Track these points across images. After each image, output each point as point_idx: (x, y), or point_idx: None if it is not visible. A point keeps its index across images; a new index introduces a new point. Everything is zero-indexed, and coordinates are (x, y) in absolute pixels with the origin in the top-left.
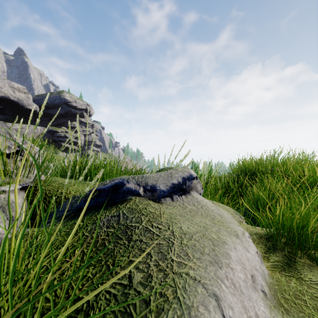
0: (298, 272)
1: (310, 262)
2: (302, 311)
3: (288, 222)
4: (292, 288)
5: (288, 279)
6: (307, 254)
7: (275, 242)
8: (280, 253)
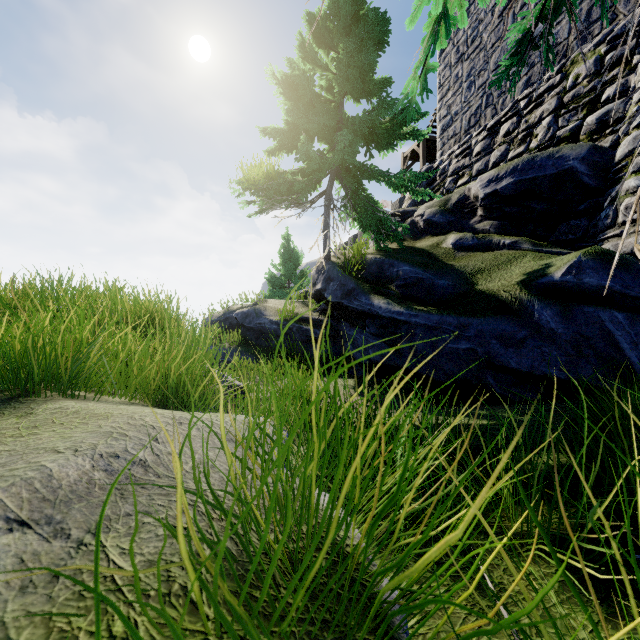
0: (31, 408)
1: (63, 398)
2: (3, 437)
3: (36, 352)
4: (2, 425)
5: (3, 422)
6: (59, 388)
7: (5, 393)
8: (7, 401)
